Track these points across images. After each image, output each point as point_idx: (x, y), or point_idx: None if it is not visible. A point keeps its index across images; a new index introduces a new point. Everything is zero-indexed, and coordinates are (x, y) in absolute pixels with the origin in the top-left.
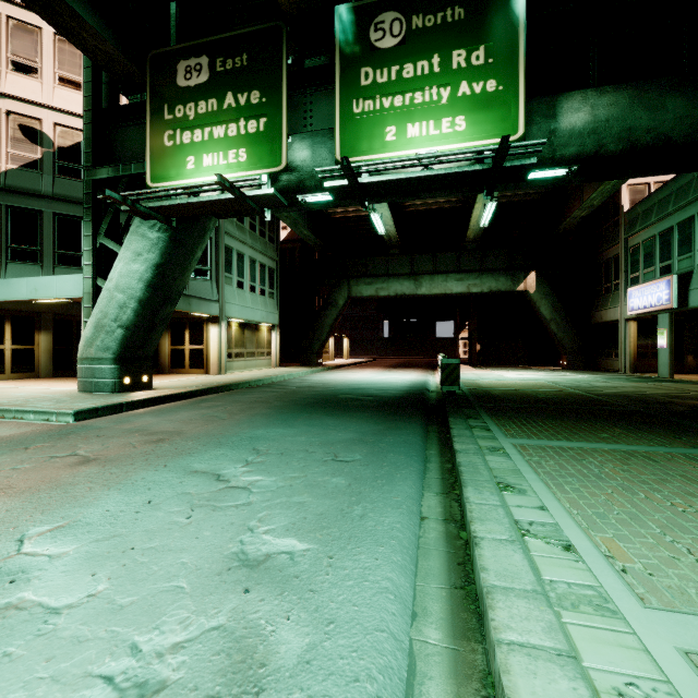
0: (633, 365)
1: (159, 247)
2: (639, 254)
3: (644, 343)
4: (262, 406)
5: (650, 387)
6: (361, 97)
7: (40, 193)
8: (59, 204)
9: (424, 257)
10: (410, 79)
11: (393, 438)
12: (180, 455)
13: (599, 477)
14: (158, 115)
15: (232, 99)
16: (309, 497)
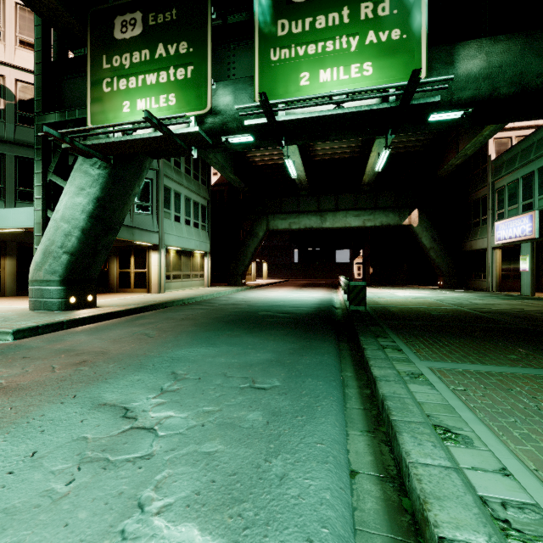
0: (498, 285)
1: (100, 182)
2: (504, 194)
3: (507, 267)
4: (189, 323)
5: (521, 304)
6: (278, 46)
7: (3, 139)
8: (20, 148)
9: (328, 198)
10: (322, 29)
11: (309, 359)
12: (95, 381)
13: (541, 415)
14: (98, 64)
15: (163, 50)
16: (220, 444)
